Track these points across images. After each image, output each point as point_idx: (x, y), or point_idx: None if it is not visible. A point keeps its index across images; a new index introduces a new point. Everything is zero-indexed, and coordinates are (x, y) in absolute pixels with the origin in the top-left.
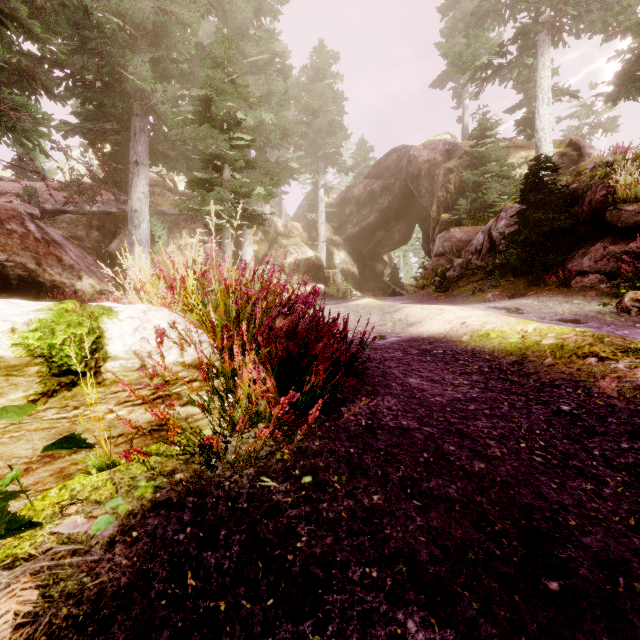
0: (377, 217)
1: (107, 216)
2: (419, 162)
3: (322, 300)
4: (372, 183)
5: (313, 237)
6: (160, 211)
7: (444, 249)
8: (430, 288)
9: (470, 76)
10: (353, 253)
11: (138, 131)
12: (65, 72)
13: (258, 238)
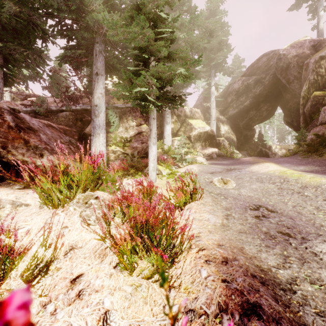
0: (251, 101)
1: (86, 112)
2: (288, 58)
3: (218, 159)
4: (248, 79)
5: (206, 118)
6: (114, 106)
7: None
8: None
9: None
10: (232, 126)
11: (98, 53)
12: (55, 21)
13: (174, 120)
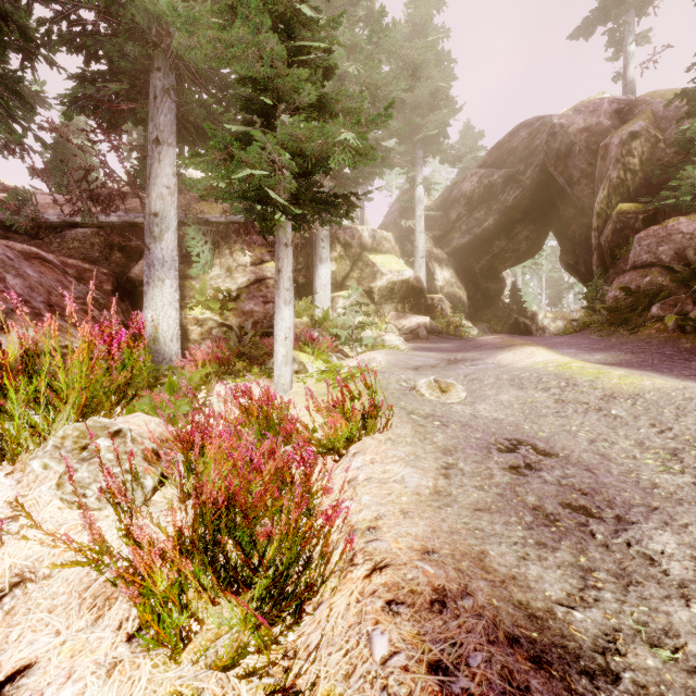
0: (496, 220)
1: (133, 229)
2: (570, 133)
3: (429, 340)
4: (491, 173)
5: (407, 252)
6: (202, 219)
7: (656, 256)
8: (647, 326)
9: (638, 9)
10: (460, 271)
11: (159, 93)
12: (54, 10)
13: (336, 254)
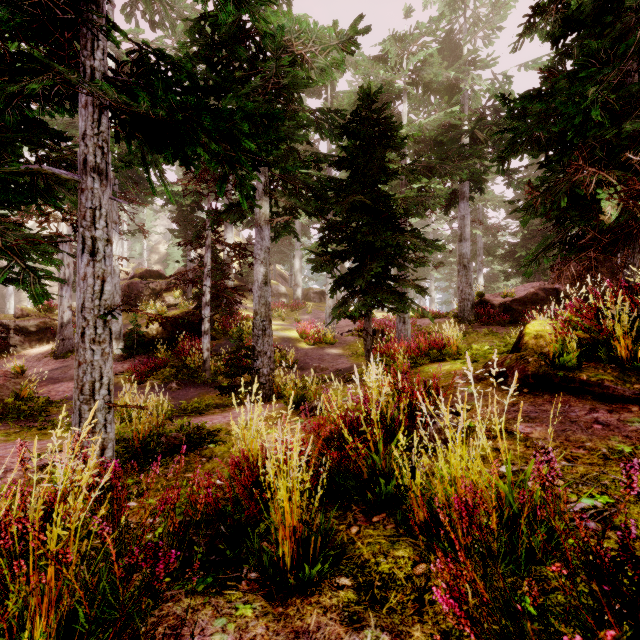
0: None
1: None
2: None
3: None
4: None
5: None
6: None
7: None
8: None
9: None
10: None
11: None
12: None
13: None
